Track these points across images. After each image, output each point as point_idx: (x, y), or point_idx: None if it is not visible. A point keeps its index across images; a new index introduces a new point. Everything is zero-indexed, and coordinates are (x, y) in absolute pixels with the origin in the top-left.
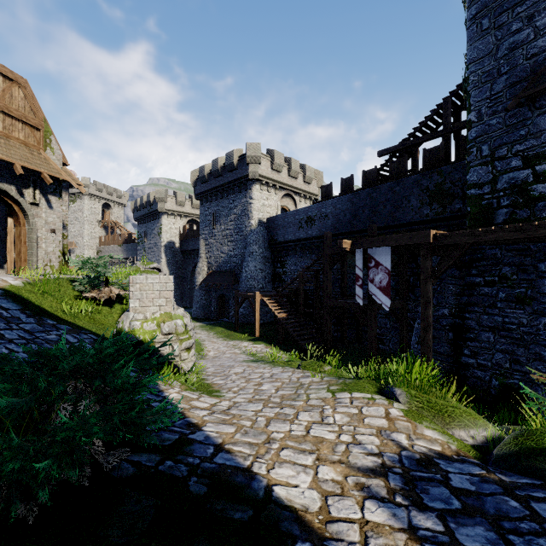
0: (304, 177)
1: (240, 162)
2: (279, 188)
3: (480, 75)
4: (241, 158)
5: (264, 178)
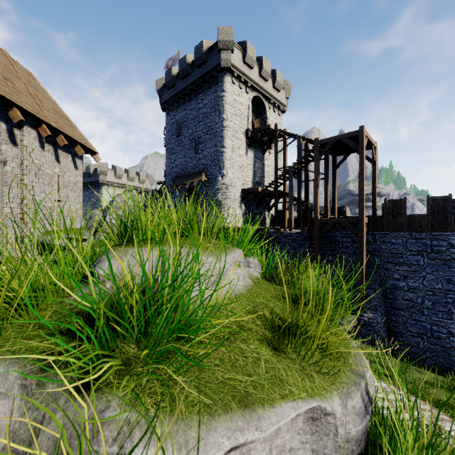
0: (139, 179)
1: (94, 172)
2: (121, 186)
3: (167, 172)
4: (95, 170)
5: (109, 182)
